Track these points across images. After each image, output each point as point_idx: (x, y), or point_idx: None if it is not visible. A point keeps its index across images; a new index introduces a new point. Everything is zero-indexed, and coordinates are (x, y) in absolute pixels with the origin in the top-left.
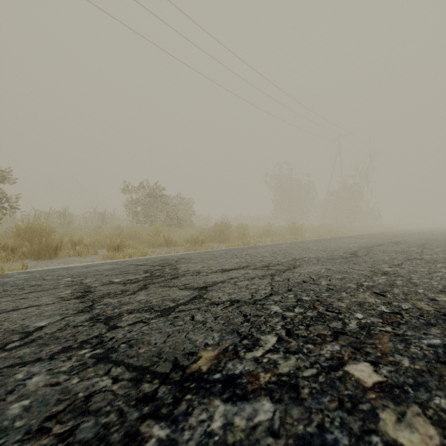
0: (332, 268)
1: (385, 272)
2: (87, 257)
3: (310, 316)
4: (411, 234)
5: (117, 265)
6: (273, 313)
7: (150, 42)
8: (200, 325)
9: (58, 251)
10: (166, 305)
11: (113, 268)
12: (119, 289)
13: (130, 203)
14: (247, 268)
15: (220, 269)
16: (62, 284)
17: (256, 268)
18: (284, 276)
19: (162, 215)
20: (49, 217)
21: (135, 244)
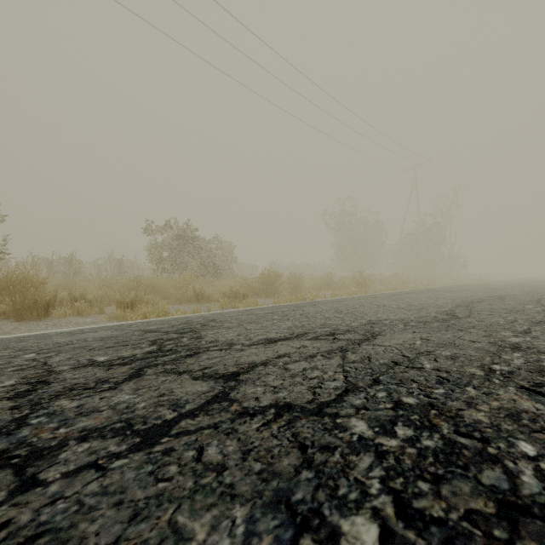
0: (430, 338)
1: (515, 345)
2: (89, 317)
3: (431, 448)
4: (511, 286)
5: (117, 330)
6: (357, 441)
7: (180, 44)
8: (210, 479)
9: (50, 310)
10: (158, 417)
11: (109, 336)
12: (95, 377)
13: (154, 246)
14: (304, 337)
15: (263, 338)
16: (12, 366)
17: (316, 338)
18: (362, 352)
19: (194, 262)
20: (52, 265)
21: (156, 300)
